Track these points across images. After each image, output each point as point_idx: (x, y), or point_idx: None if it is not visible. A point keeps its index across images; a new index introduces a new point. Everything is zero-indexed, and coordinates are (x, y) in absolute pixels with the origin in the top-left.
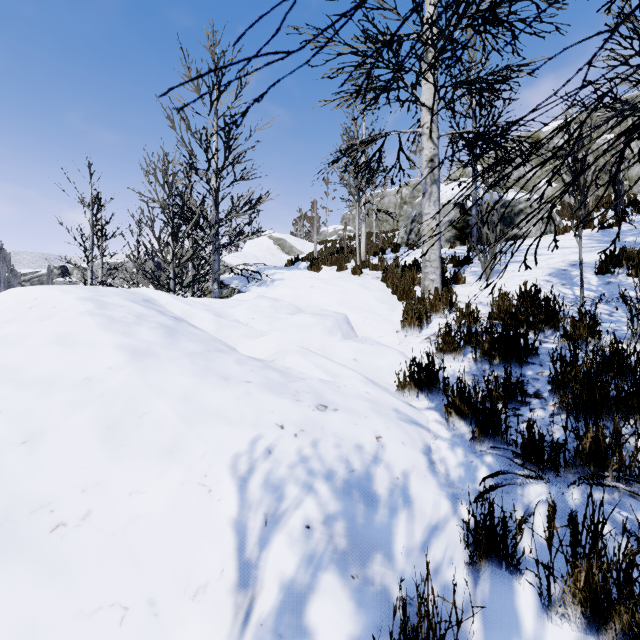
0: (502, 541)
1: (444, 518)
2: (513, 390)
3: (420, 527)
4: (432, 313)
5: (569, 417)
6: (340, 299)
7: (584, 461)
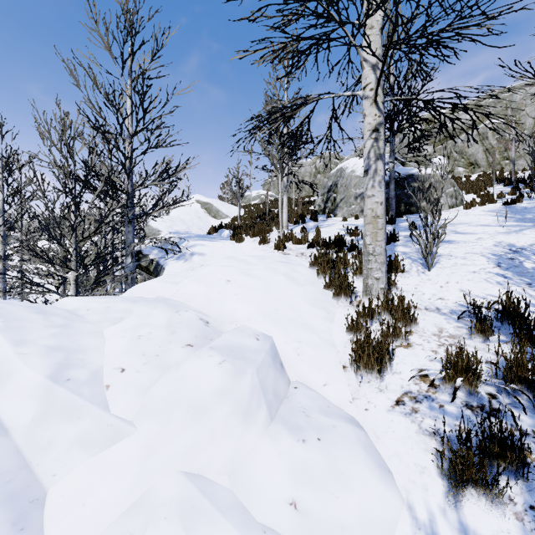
0: None
1: None
2: None
3: None
4: (390, 338)
5: None
6: (263, 305)
7: None
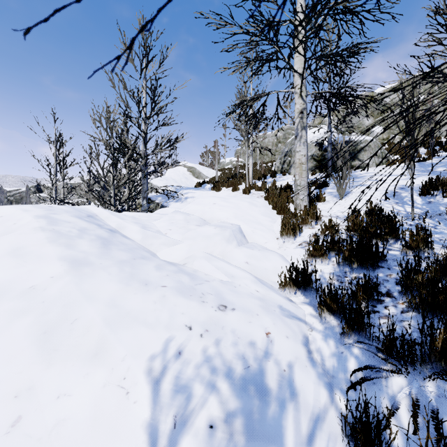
0: (377, 436)
1: (324, 408)
2: (371, 291)
3: (305, 419)
4: (303, 225)
5: (424, 321)
6: (235, 213)
7: (437, 358)
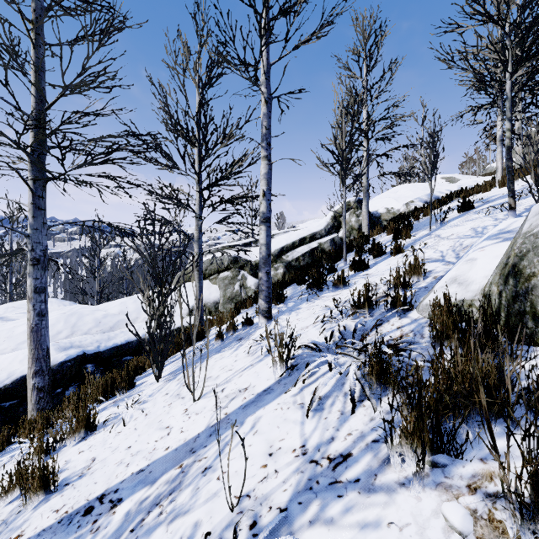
0: None
1: None
2: None
3: None
4: None
5: None
6: (480, 180)
7: None
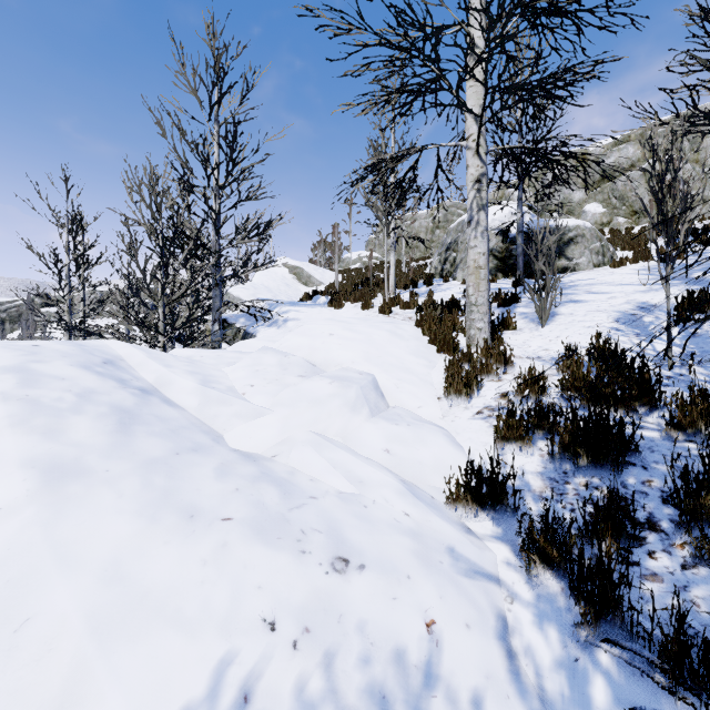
0: None
1: None
2: (621, 522)
3: None
4: (482, 374)
5: None
6: (366, 353)
7: None
